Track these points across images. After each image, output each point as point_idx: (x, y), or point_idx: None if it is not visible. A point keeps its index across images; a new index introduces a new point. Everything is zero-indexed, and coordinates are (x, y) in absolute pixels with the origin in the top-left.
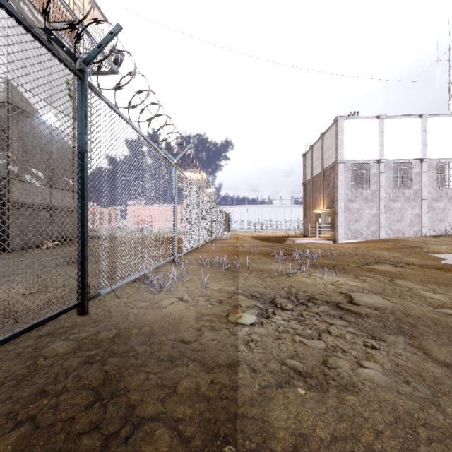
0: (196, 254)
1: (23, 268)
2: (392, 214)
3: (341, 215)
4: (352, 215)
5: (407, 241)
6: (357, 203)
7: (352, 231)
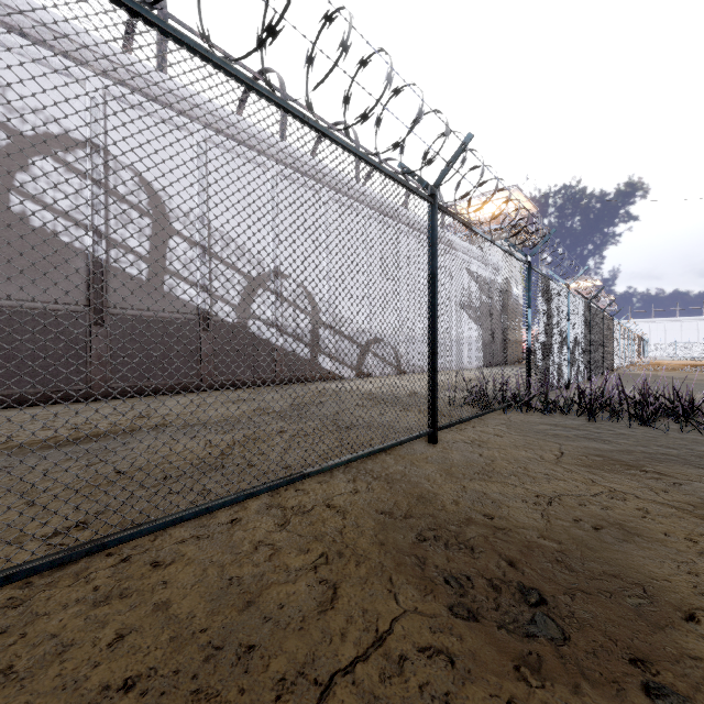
0: None
1: None
2: None
3: None
4: None
5: None
6: None
7: None
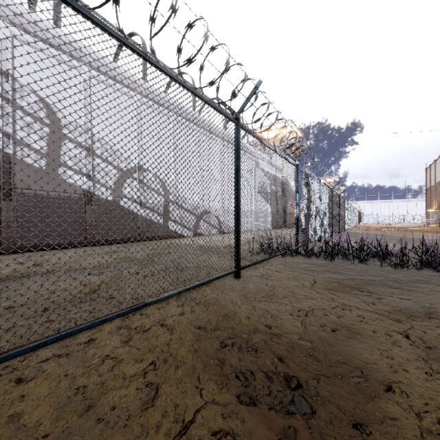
0: None
1: None
2: None
3: None
4: None
5: None
6: None
7: None
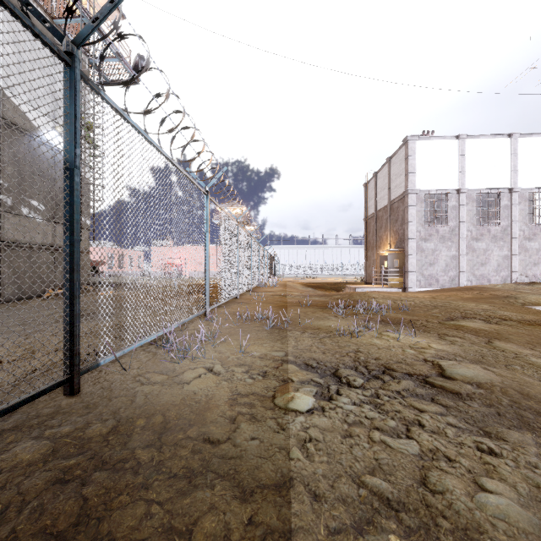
0: (234, 306)
1: (11, 325)
2: (475, 256)
3: (412, 257)
4: (425, 258)
5: (495, 290)
6: (432, 242)
7: (425, 277)
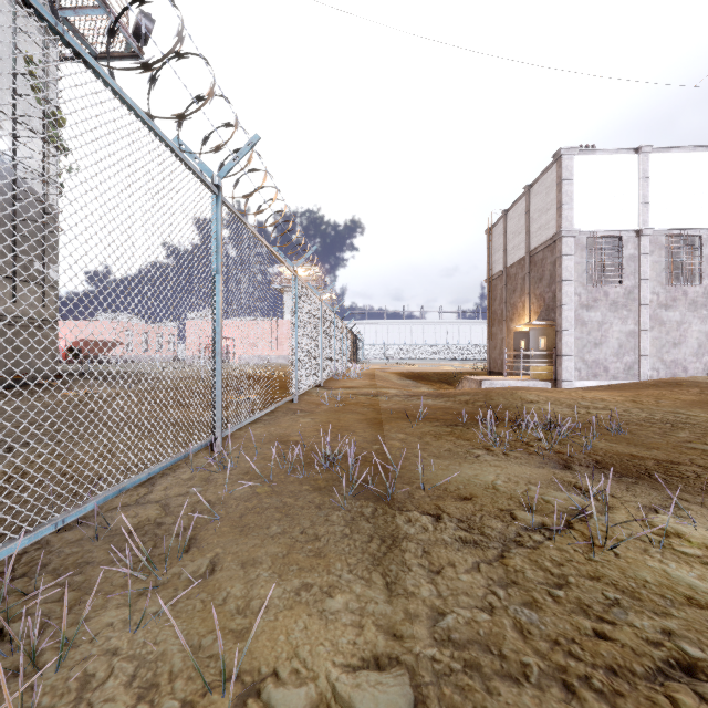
0: (284, 420)
1: None
2: (663, 332)
3: (568, 333)
4: (588, 334)
5: None
6: (598, 311)
7: (588, 363)
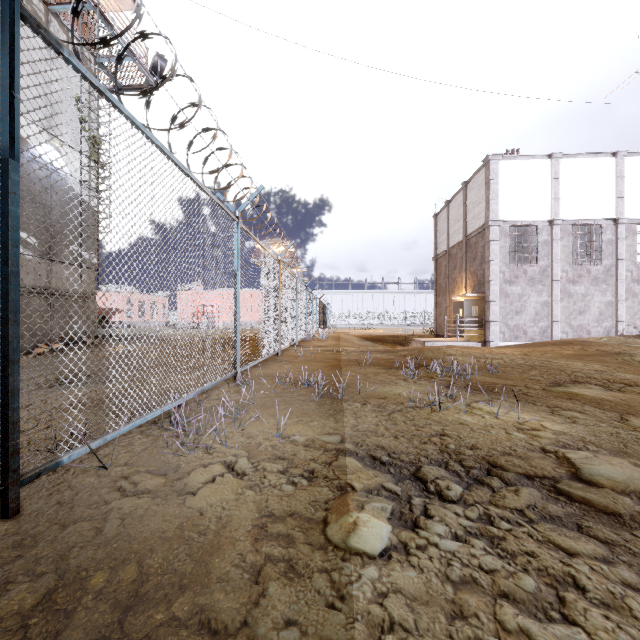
0: (274, 366)
1: None
2: (571, 302)
3: (494, 303)
4: (510, 304)
5: (602, 344)
6: (519, 285)
7: (510, 328)
